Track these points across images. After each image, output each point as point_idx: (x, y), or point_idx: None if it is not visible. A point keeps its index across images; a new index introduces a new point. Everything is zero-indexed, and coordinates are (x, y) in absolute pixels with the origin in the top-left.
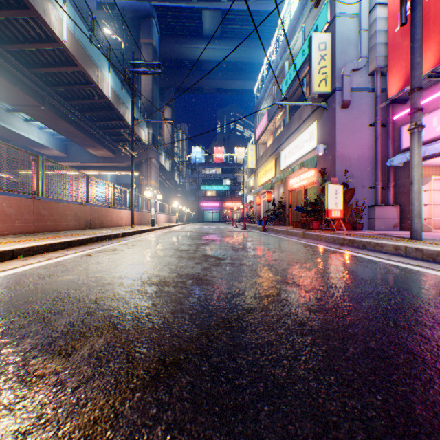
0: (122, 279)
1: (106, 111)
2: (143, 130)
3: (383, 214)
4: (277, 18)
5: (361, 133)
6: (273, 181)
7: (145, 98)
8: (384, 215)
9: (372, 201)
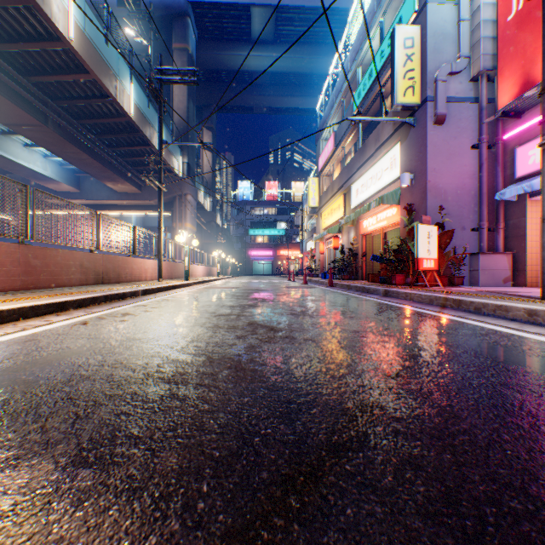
0: (115, 369)
1: (127, 133)
2: (176, 158)
3: (491, 264)
4: (345, 18)
5: (461, 157)
6: (342, 222)
7: (178, 118)
8: (492, 266)
9: (475, 247)
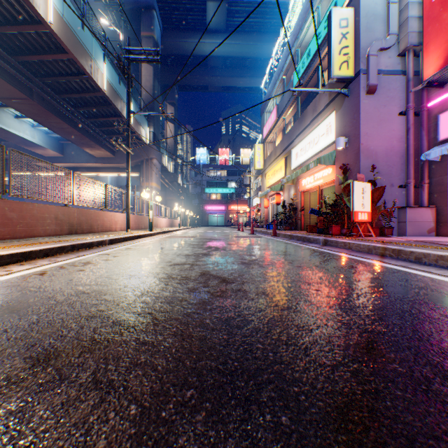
0: (42, 336)
1: (102, 106)
2: (143, 128)
3: (417, 217)
4: (286, 10)
5: (390, 122)
6: (284, 181)
7: (146, 95)
8: (418, 218)
9: (402, 201)
